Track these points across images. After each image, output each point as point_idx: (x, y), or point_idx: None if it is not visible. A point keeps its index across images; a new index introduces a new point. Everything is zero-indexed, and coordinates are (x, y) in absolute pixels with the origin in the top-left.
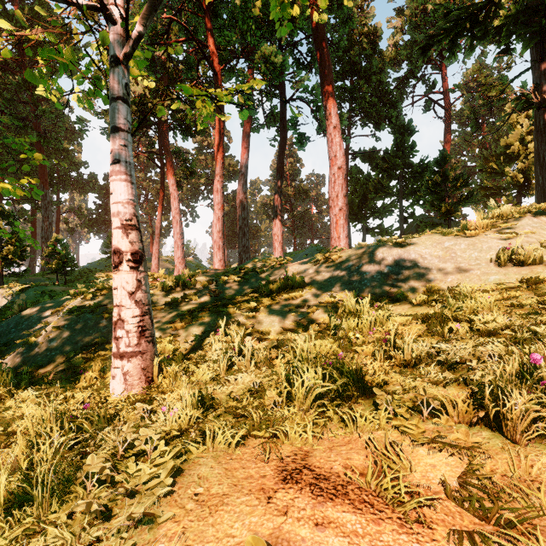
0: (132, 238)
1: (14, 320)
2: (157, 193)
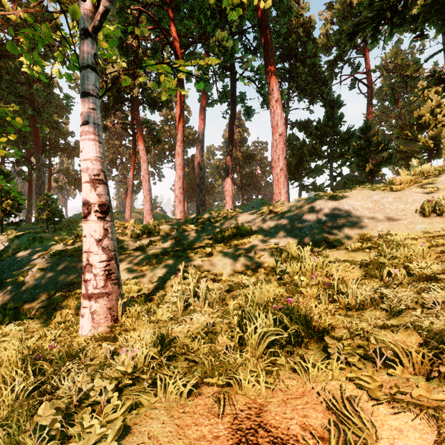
0: (100, 191)
1: (8, 262)
2: (130, 157)
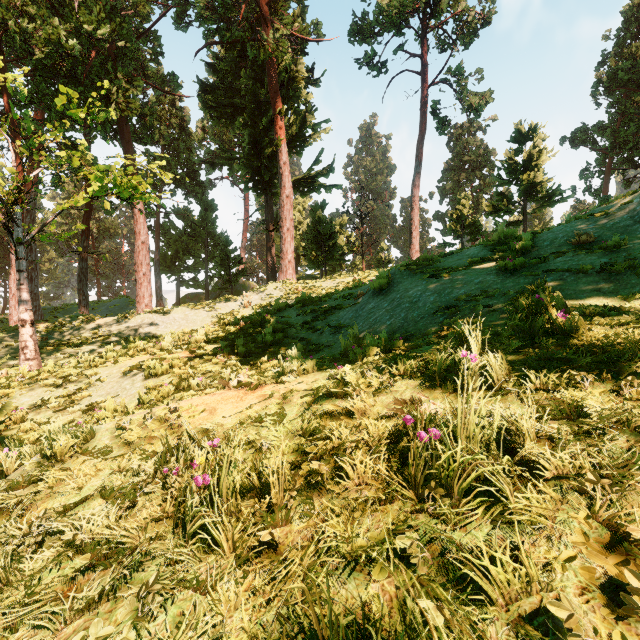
0: (31, 314)
1: None
2: None
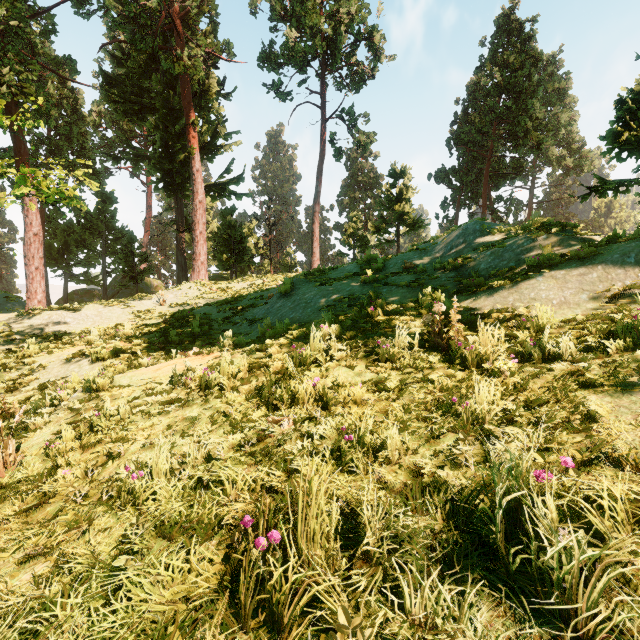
0: None
1: None
2: None
